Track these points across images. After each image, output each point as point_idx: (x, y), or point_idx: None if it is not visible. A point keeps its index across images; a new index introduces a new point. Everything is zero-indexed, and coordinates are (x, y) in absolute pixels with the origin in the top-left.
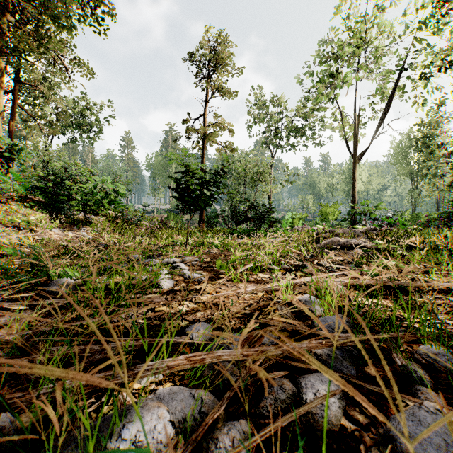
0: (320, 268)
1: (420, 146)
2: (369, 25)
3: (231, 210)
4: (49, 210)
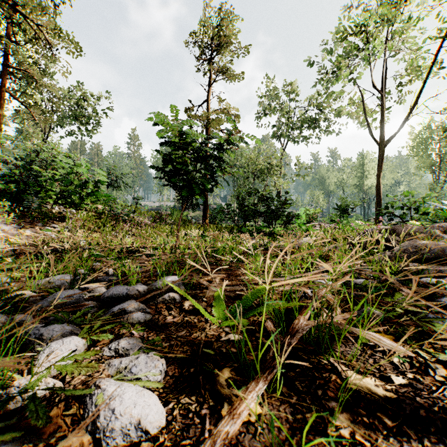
0: None
1: None
2: None
3: (239, 203)
4: (15, 203)
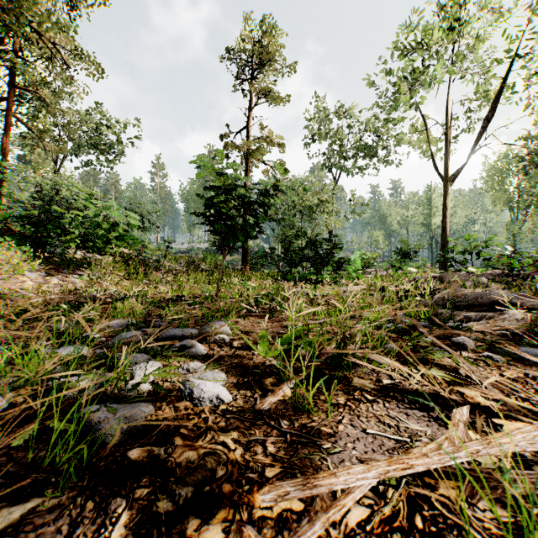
0: (466, 355)
1: (525, 165)
2: (464, 4)
3: (284, 247)
4: (35, 247)
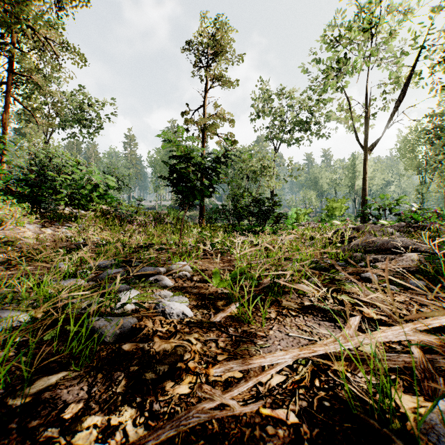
0: (370, 285)
1: (431, 138)
2: None
3: (233, 204)
4: (31, 204)
